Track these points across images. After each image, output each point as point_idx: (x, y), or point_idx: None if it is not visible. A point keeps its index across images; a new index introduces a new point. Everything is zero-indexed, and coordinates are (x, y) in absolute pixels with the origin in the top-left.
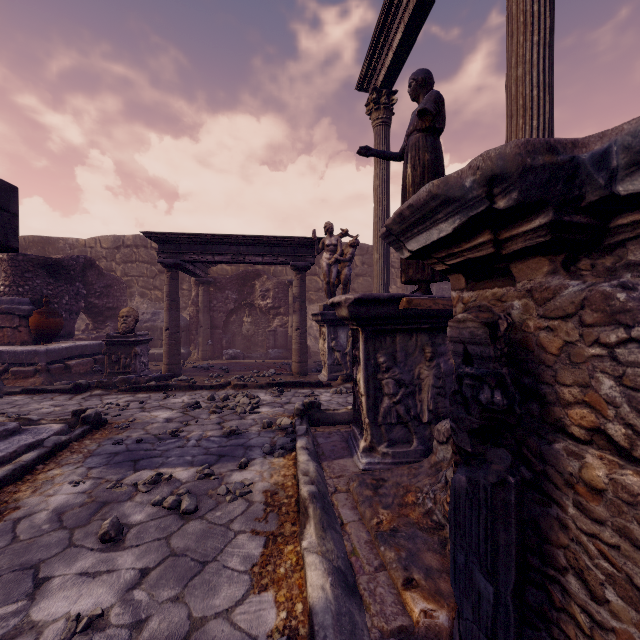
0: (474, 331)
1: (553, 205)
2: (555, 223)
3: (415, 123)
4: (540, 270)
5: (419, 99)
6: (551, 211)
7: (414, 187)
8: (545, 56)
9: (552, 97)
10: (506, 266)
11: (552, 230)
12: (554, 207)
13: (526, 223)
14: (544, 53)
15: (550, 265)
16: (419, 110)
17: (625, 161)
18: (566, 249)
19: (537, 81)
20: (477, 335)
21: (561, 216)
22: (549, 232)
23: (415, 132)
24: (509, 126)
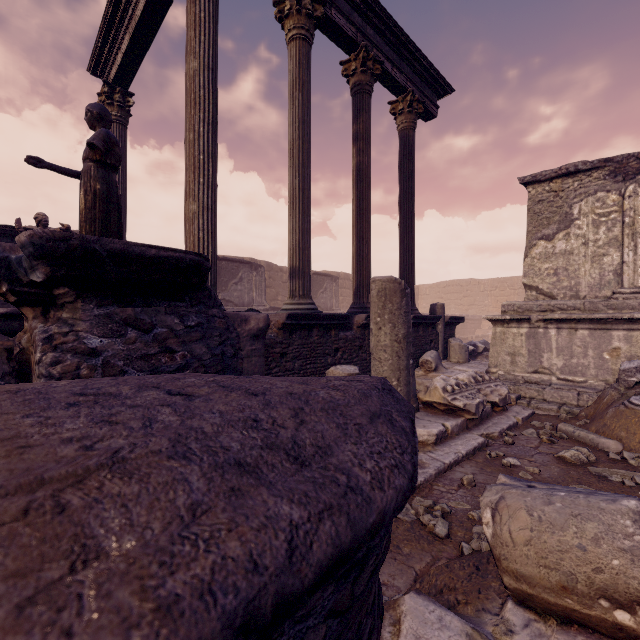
0: (1, 354)
1: (6, 281)
2: (13, 291)
3: (87, 152)
4: (31, 315)
5: (96, 130)
6: (8, 284)
7: (87, 210)
8: (209, 132)
9: (216, 164)
10: (20, 310)
11: (15, 294)
12: (9, 282)
13: (2, 288)
14: (208, 129)
15: (36, 313)
16: (88, 142)
17: (29, 265)
18: (41, 304)
19: (203, 149)
20: (2, 357)
21: (16, 287)
22: (14, 295)
23: (88, 160)
24: (186, 176)
